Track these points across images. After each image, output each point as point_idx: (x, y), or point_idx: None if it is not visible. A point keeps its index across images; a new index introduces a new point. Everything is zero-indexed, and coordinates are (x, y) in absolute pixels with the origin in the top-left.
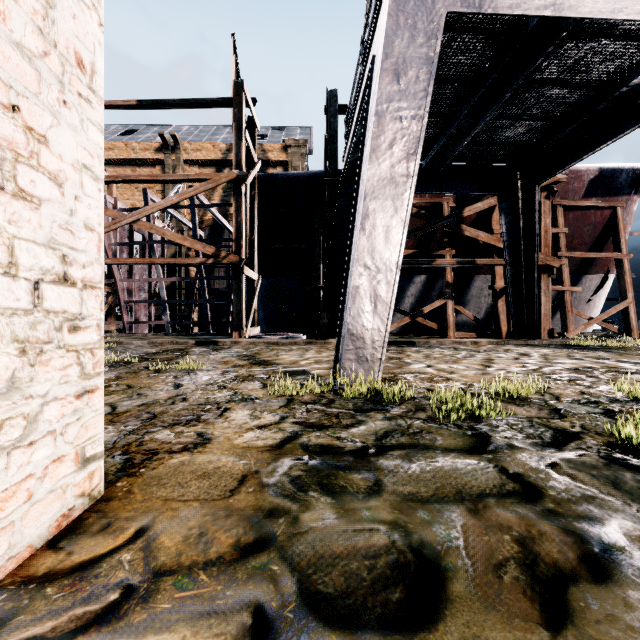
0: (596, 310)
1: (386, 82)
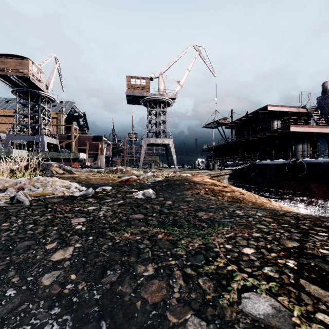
0: (104, 162)
1: (4, 146)
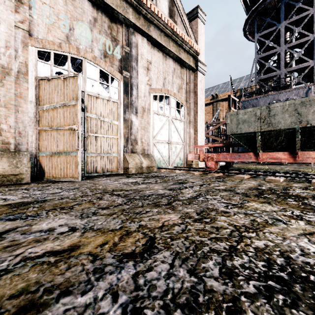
0: None
1: None
